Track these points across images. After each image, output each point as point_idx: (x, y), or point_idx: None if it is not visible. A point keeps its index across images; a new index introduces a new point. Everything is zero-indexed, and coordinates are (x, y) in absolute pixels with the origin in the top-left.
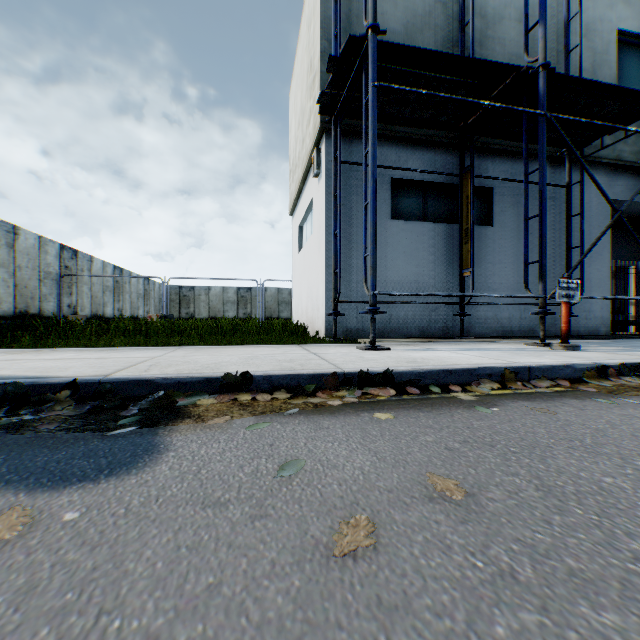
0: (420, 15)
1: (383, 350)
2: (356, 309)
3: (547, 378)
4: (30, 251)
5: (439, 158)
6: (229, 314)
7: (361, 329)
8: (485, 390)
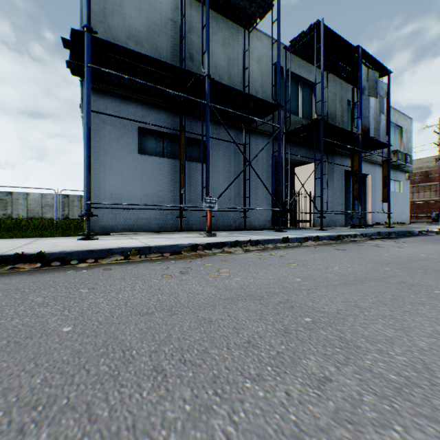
0: (158, 25)
1: (93, 240)
2: (111, 213)
3: (162, 252)
4: None
5: (172, 118)
6: (48, 215)
7: (115, 226)
8: (109, 261)
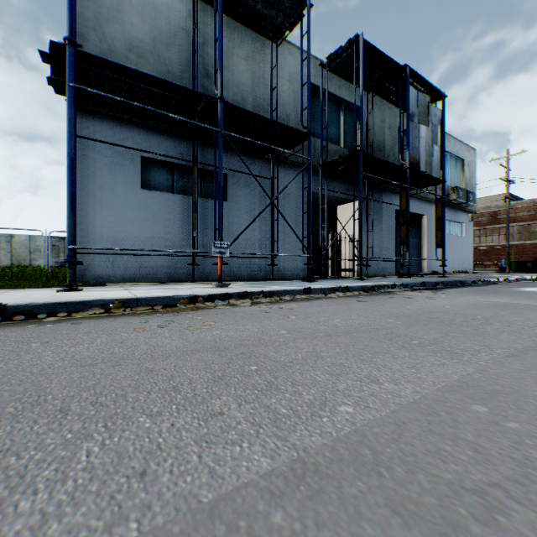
0: (166, 34)
1: (76, 291)
2: (108, 259)
3: (153, 305)
4: None
5: (184, 146)
6: (38, 262)
7: (113, 275)
8: (85, 314)
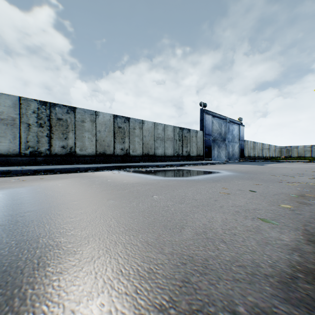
0: None
1: None
2: None
3: None
4: (258, 145)
5: None
6: (306, 155)
7: None
8: None
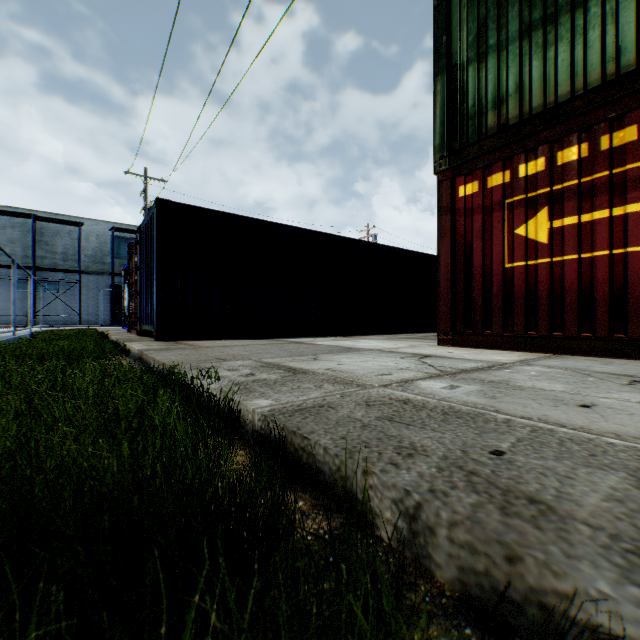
0: (27, 232)
1: None
2: (1, 317)
3: None
4: None
5: (37, 273)
6: None
7: (3, 323)
8: None
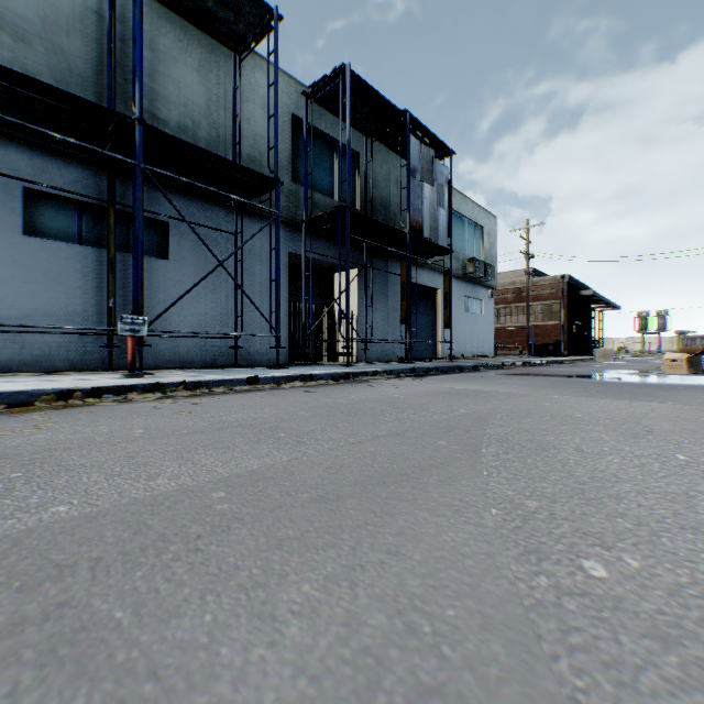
0: (67, 15)
1: None
2: None
3: None
4: None
5: (99, 179)
6: None
7: None
8: None
